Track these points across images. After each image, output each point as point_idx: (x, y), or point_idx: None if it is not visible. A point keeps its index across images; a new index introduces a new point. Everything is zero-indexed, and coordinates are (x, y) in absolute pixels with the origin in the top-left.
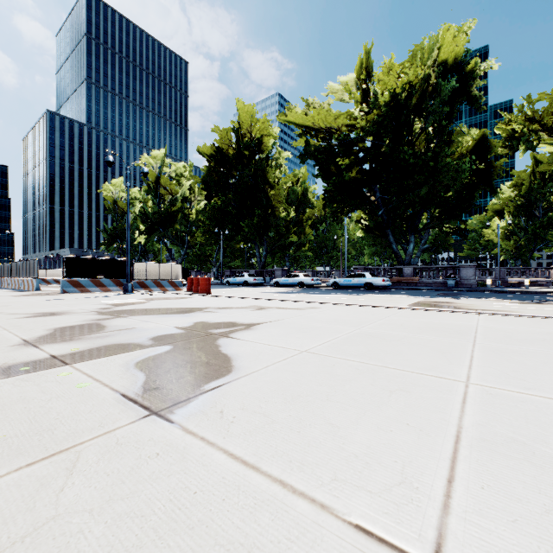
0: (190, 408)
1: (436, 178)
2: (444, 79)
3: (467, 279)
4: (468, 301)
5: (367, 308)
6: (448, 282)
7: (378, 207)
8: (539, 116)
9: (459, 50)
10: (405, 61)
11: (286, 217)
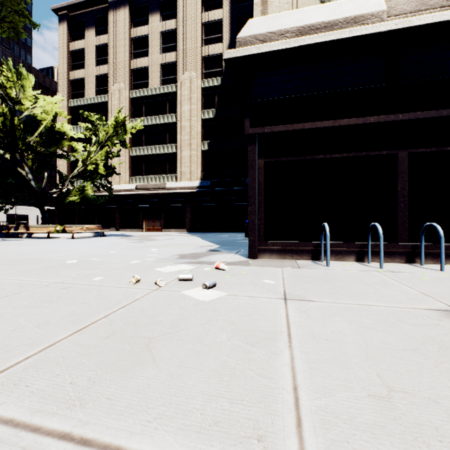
0: None
1: None
2: None
3: None
4: None
5: None
6: None
7: None
8: None
9: None
10: None
11: None
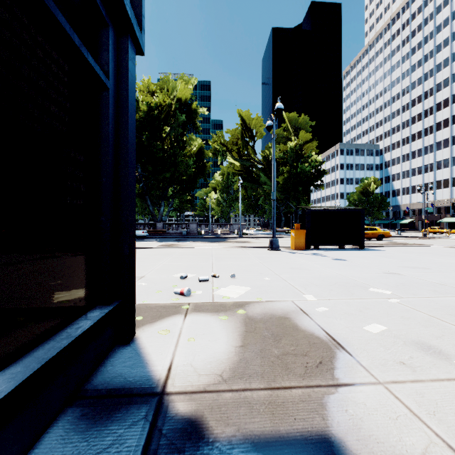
0: None
1: (176, 168)
2: (180, 109)
3: (193, 230)
4: (186, 243)
5: None
6: (183, 232)
7: (140, 180)
8: (226, 143)
9: (188, 96)
10: (158, 84)
11: None
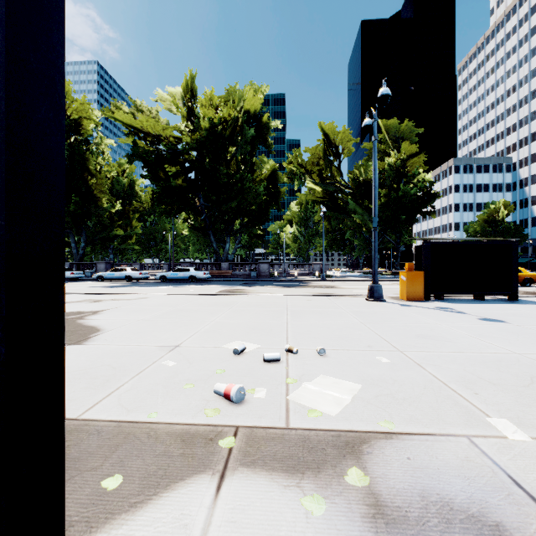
0: (89, 341)
1: (243, 196)
2: (248, 124)
3: (264, 272)
4: (255, 288)
5: (185, 296)
6: (252, 274)
7: (202, 211)
8: (305, 164)
9: (257, 107)
10: (223, 97)
11: (110, 208)
